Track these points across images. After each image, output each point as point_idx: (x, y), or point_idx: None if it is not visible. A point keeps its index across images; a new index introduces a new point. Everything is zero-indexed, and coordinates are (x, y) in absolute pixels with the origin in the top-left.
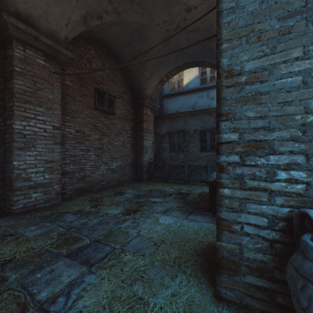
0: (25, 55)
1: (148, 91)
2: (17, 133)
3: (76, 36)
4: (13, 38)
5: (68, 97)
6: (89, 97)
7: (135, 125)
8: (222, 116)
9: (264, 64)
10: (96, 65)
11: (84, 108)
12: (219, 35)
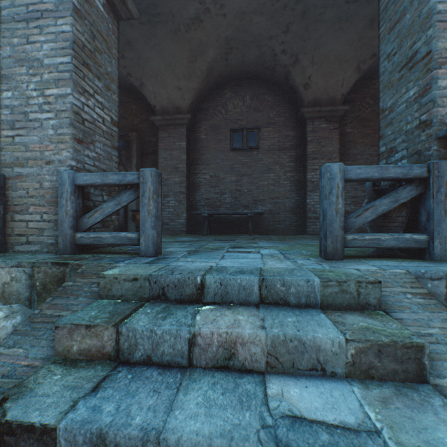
0: (313, 127)
1: None
2: (308, 181)
3: (355, 84)
4: (306, 120)
5: (348, 143)
6: (372, 135)
7: None
8: (379, 138)
9: (393, 101)
10: None
11: (366, 149)
12: (378, 89)
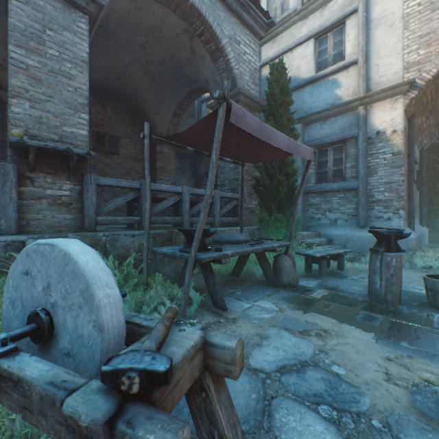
0: None
1: (162, 127)
2: None
3: None
4: (7, 104)
5: None
6: None
7: (152, 165)
8: None
9: None
10: (95, 110)
11: None
12: None
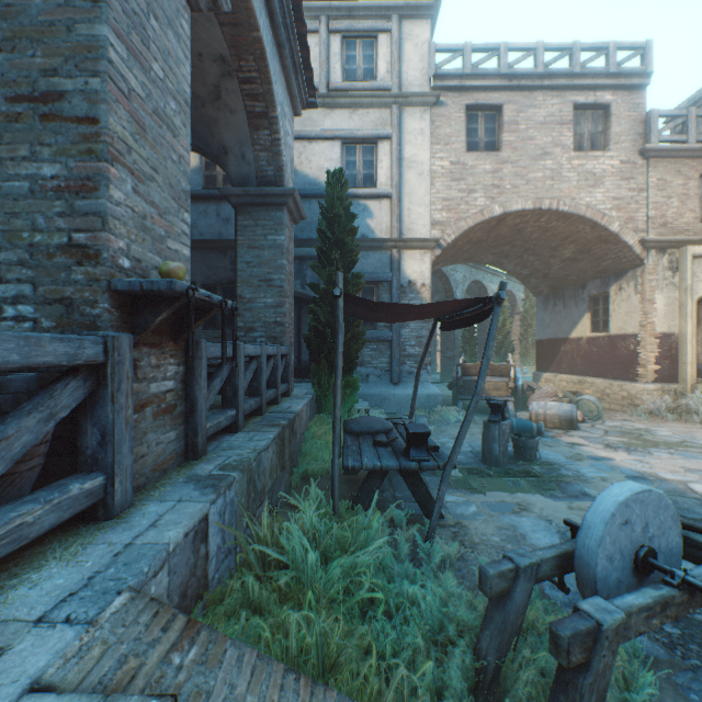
0: None
1: None
2: None
3: None
4: None
5: None
6: None
7: None
8: None
9: None
10: None
11: None
12: None
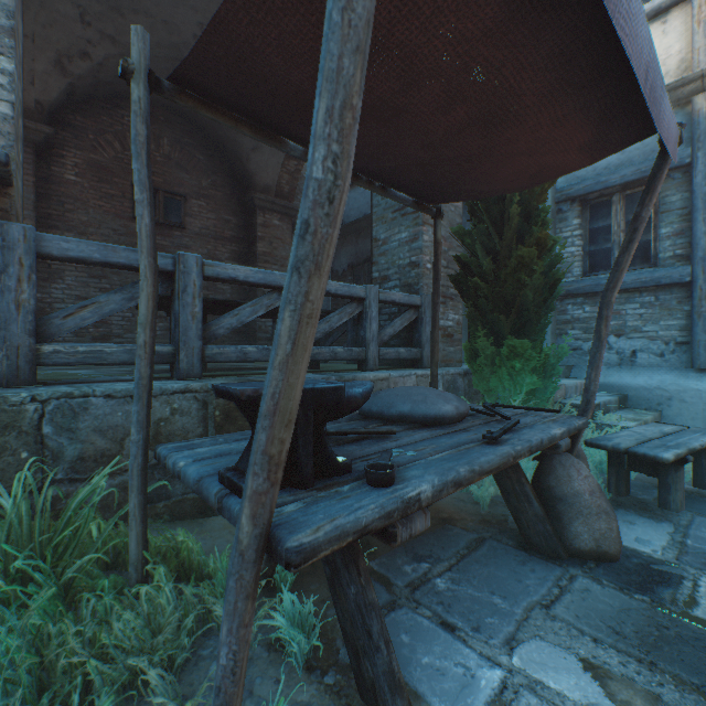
0: None
1: (266, 176)
2: None
3: (81, 98)
4: None
5: (73, 201)
6: (120, 199)
7: (248, 251)
8: None
9: None
10: None
11: (108, 219)
12: None
